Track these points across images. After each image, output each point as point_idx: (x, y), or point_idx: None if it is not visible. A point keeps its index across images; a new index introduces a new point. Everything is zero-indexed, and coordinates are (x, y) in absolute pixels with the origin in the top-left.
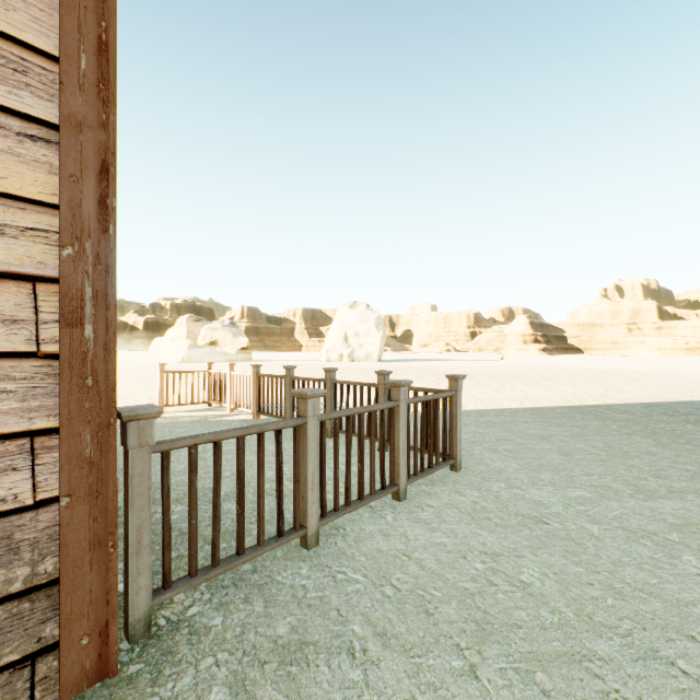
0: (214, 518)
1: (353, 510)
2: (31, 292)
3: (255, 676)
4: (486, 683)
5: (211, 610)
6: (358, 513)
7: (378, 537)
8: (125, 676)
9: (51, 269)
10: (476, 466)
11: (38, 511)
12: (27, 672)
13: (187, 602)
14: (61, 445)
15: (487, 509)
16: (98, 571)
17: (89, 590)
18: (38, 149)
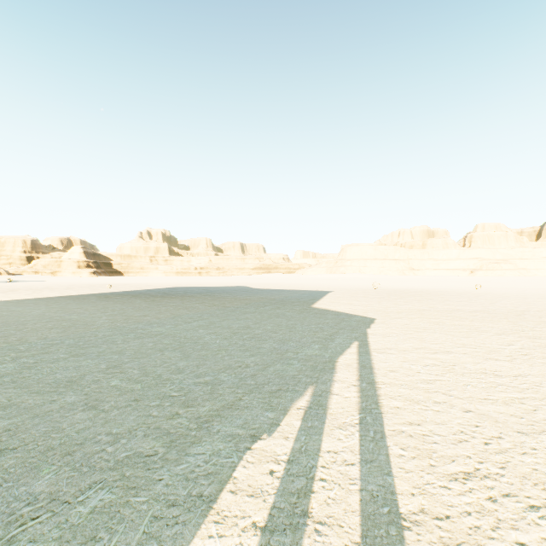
0: None
1: None
2: None
3: None
4: None
5: None
6: None
7: None
8: None
9: None
10: None
11: None
12: None
13: None
14: None
15: None
16: None
17: None
18: None
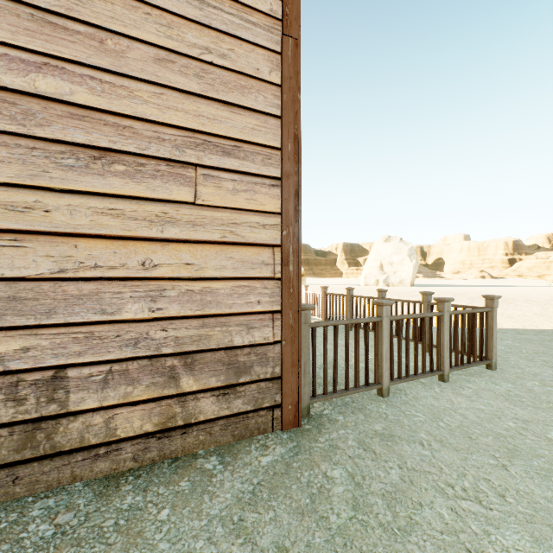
0: (335, 367)
1: (411, 380)
2: (272, 251)
3: (368, 441)
4: (513, 473)
5: (335, 413)
6: (413, 384)
7: (430, 398)
8: (305, 428)
9: (278, 241)
10: (511, 368)
11: (274, 345)
12: (271, 413)
13: (321, 408)
14: (282, 318)
15: (520, 395)
16: (294, 377)
17: (291, 384)
18: (274, 190)
